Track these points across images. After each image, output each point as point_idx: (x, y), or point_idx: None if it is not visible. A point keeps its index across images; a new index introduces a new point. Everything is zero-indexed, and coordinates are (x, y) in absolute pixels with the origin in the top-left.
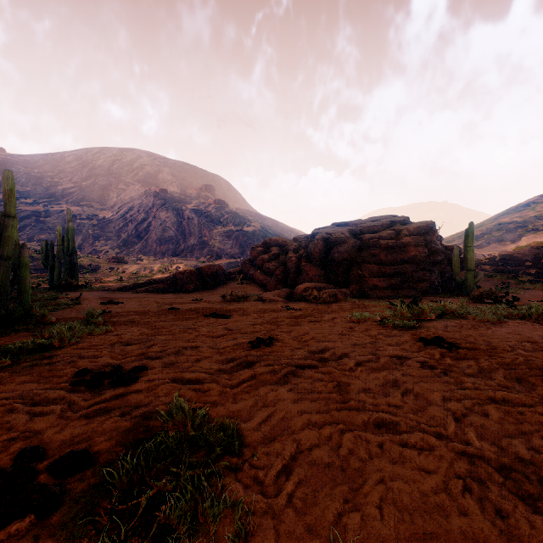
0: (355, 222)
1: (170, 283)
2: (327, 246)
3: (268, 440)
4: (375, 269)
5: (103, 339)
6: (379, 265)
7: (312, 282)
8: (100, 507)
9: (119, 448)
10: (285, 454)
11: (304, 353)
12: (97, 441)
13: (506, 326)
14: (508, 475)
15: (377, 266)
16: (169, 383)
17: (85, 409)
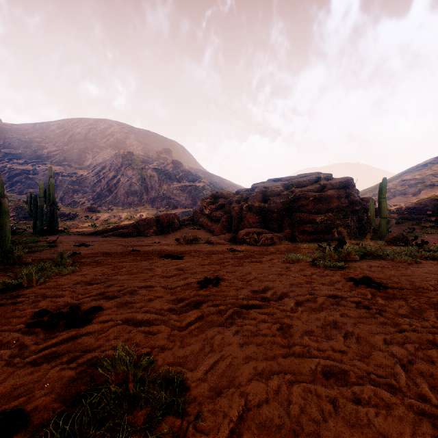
0: (287, 178)
1: (133, 229)
2: (265, 198)
3: (214, 394)
4: (304, 217)
5: (69, 279)
6: (308, 213)
7: (252, 228)
8: None
9: (57, 404)
10: (232, 414)
11: (247, 293)
12: (36, 395)
13: (421, 266)
14: None
15: (306, 215)
16: (121, 324)
17: (34, 354)
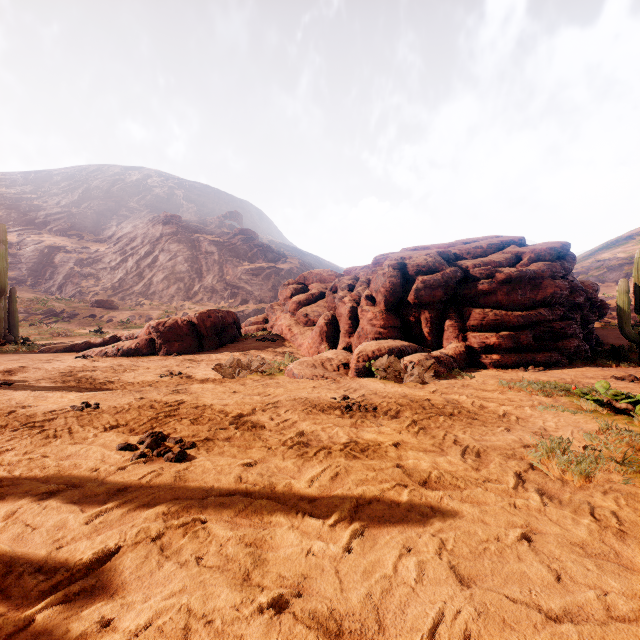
0: (441, 245)
1: (141, 340)
2: (406, 278)
3: None
4: (492, 316)
5: None
6: (496, 309)
7: (383, 340)
8: None
9: None
10: None
11: None
12: None
13: None
14: None
15: (494, 312)
16: None
17: None
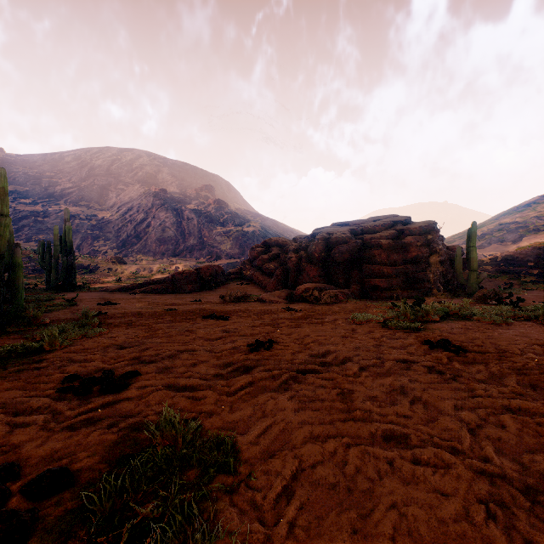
0: (356, 222)
1: (168, 284)
2: (328, 246)
3: (267, 456)
4: (376, 269)
5: (97, 342)
6: (381, 265)
7: (313, 283)
8: (76, 538)
9: (103, 465)
10: (285, 473)
11: (305, 357)
12: (79, 457)
13: (512, 328)
14: (535, 499)
15: (378, 267)
16: (162, 389)
17: (70, 419)
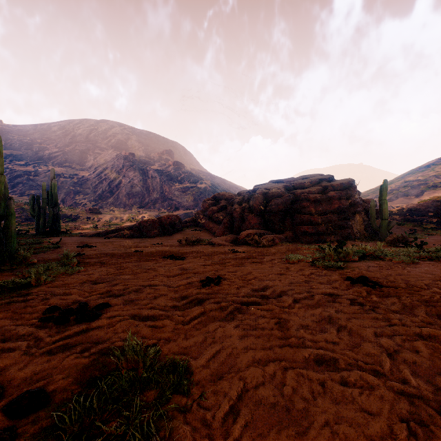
0: (289, 180)
1: (135, 230)
2: (266, 199)
3: (216, 378)
4: (306, 218)
5: (75, 278)
6: (309, 215)
7: (253, 229)
8: None
9: (75, 386)
10: (232, 394)
11: (248, 291)
12: (55, 379)
13: (418, 266)
14: None
15: (307, 216)
16: (128, 319)
17: (49, 345)
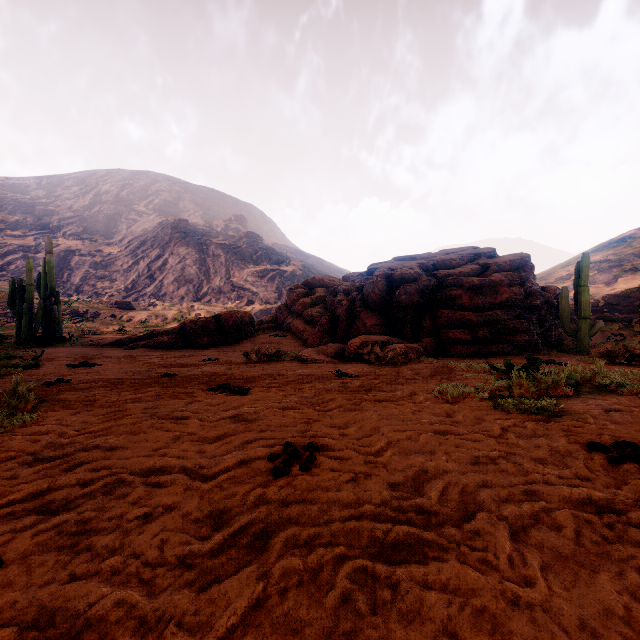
0: (425, 255)
1: (177, 336)
2: (391, 285)
3: None
4: (456, 316)
5: None
6: (461, 311)
7: (371, 335)
8: None
9: None
10: None
11: (382, 494)
12: None
13: None
14: None
15: (459, 313)
16: None
17: None
